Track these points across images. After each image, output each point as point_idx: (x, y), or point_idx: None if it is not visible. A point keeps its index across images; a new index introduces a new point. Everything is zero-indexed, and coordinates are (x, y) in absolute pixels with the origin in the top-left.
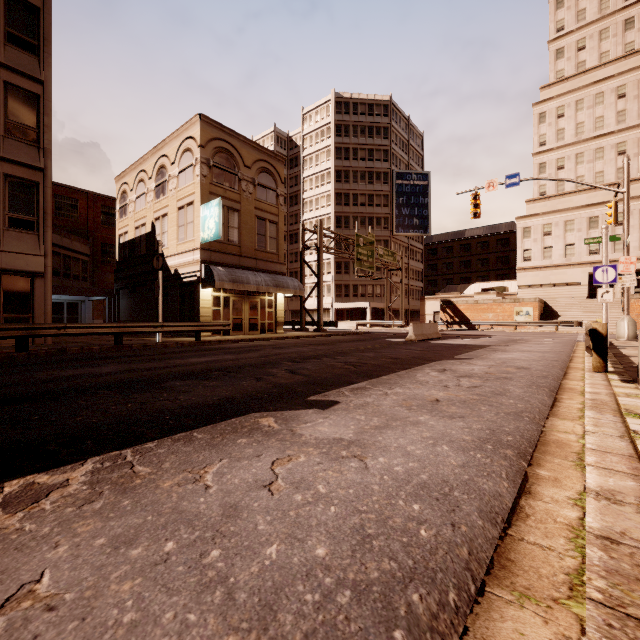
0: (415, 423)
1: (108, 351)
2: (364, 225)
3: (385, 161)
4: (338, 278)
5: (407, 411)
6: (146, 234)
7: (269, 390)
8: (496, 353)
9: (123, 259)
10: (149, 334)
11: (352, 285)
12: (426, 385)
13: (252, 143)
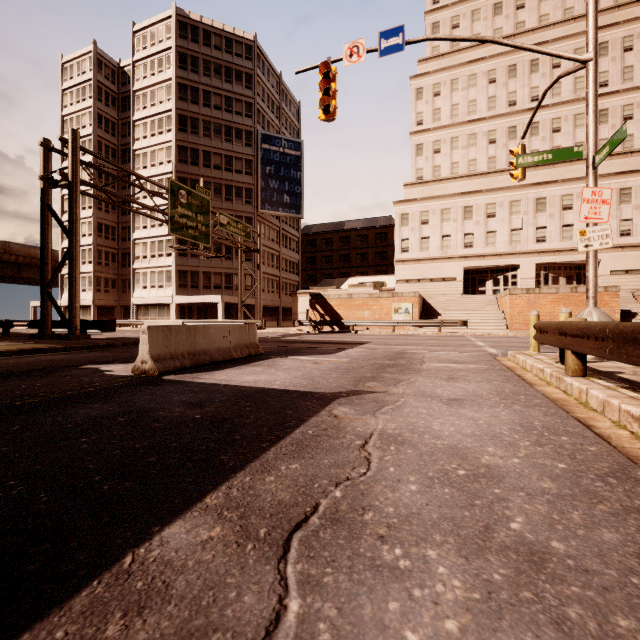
0: None
1: None
2: (219, 195)
3: (248, 117)
4: (182, 262)
5: None
6: None
7: None
8: None
9: None
10: None
11: (202, 273)
12: None
13: None
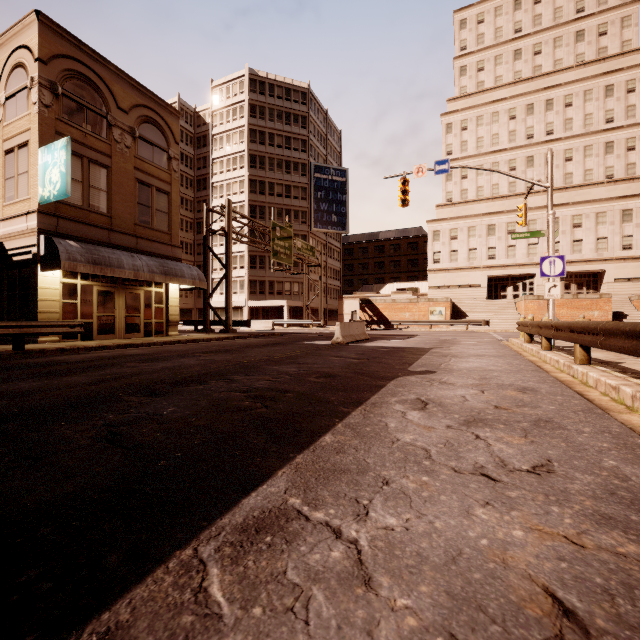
0: None
1: None
2: (281, 217)
3: (303, 152)
4: (252, 273)
5: None
6: None
7: None
8: (452, 360)
9: None
10: None
11: (268, 281)
12: (437, 473)
13: (130, 79)
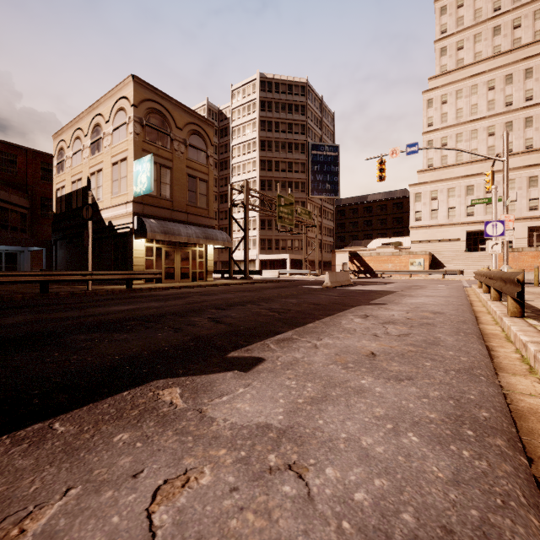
0: (359, 391)
1: (30, 299)
2: (285, 188)
3: (302, 134)
4: (262, 233)
5: (344, 371)
6: (82, 188)
7: (185, 344)
8: (405, 298)
9: (60, 212)
10: (84, 282)
11: (274, 239)
12: (355, 334)
13: (184, 107)
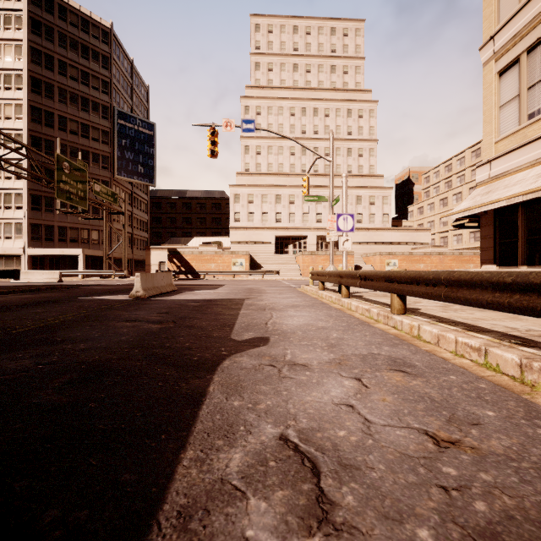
0: None
1: None
2: (76, 157)
3: (105, 93)
4: (35, 216)
5: None
6: None
7: None
8: (274, 315)
9: None
10: None
11: (58, 227)
12: None
13: None
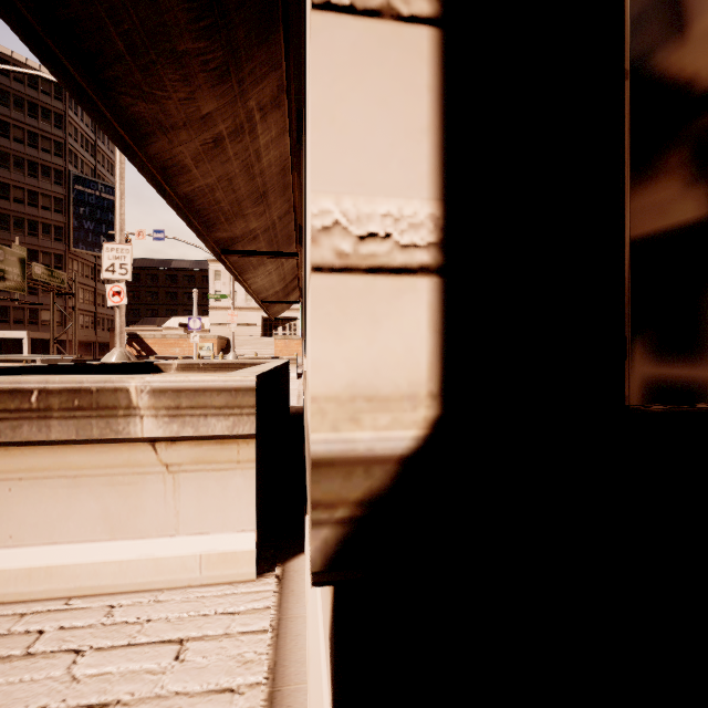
0: None
1: None
2: (22, 229)
3: (58, 156)
4: None
5: None
6: None
7: None
8: None
9: None
10: None
11: None
12: None
13: None
